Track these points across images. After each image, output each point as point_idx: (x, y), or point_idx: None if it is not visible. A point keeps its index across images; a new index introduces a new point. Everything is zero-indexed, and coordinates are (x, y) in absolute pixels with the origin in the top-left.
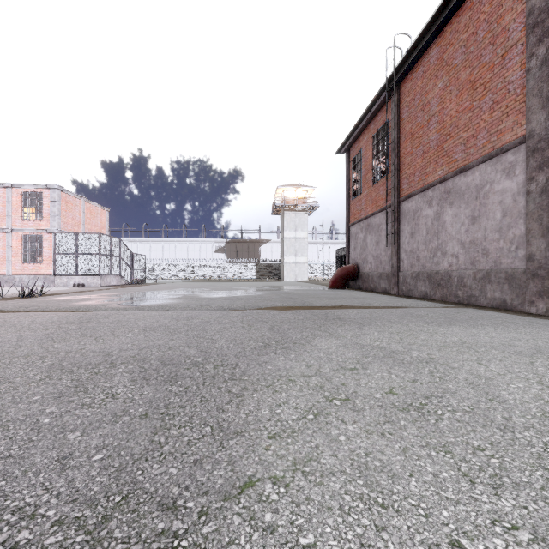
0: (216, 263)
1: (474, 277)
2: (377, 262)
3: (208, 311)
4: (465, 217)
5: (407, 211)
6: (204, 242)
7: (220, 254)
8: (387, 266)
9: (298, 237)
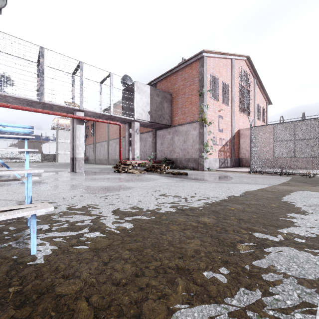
0: (14, 153)
1: (104, 160)
2: (92, 156)
3: (54, 165)
4: (103, 149)
5: (97, 146)
6: (1, 140)
7: (14, 147)
8: (94, 157)
9: (66, 142)
